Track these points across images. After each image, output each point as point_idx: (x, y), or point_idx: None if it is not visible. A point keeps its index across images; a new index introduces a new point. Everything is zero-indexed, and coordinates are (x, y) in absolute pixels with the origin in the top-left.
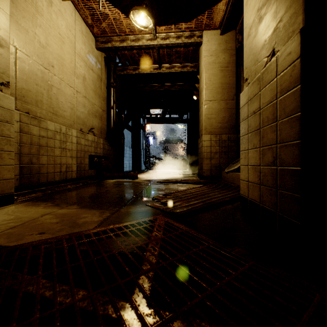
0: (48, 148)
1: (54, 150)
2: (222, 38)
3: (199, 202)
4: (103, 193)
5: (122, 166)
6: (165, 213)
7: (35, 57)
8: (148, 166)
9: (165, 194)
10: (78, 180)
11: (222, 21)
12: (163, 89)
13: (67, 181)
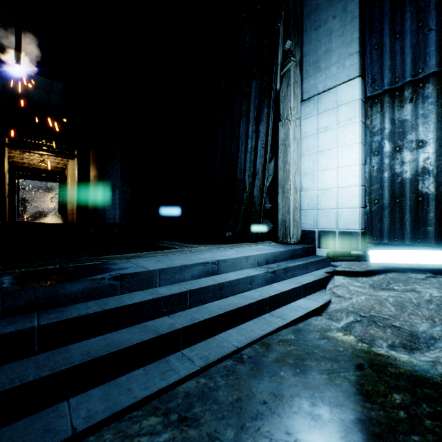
0: None
1: None
2: None
3: None
4: None
5: None
6: None
7: None
8: None
9: None
10: None
11: None
12: (41, 168)
13: None
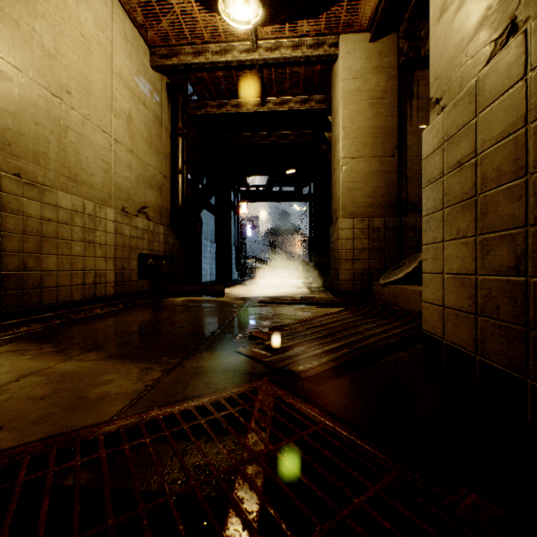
0: (60, 242)
1: (72, 245)
2: (372, 48)
3: (340, 345)
4: (159, 324)
5: (198, 274)
6: (275, 372)
7: (33, 73)
8: (244, 274)
9: (273, 328)
10: (119, 298)
11: (374, 17)
12: (269, 141)
13: (96, 301)
